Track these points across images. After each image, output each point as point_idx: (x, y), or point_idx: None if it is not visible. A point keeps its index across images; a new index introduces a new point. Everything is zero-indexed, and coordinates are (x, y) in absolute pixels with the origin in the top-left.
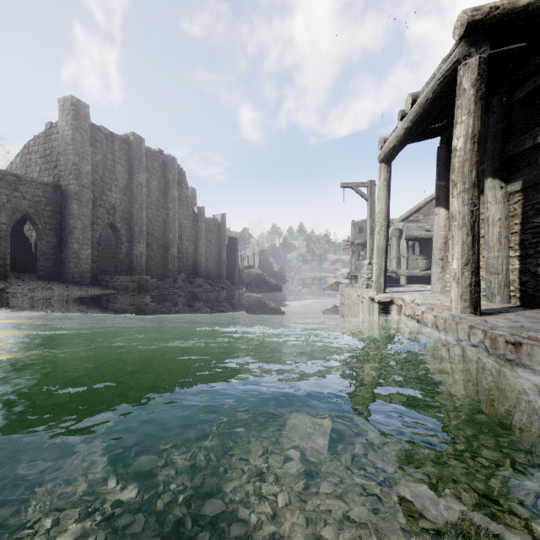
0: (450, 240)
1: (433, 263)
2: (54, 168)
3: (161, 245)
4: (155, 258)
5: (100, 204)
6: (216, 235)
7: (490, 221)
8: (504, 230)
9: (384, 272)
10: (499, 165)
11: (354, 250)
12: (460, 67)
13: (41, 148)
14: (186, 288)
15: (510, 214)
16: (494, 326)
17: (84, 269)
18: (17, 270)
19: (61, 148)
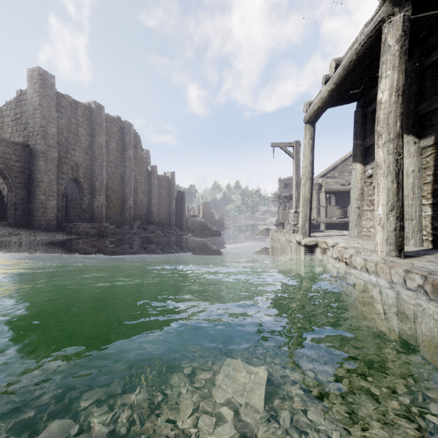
0: (376, 187)
1: (351, 211)
2: (24, 130)
3: (119, 198)
4: (114, 208)
5: (65, 162)
6: (166, 190)
7: (405, 173)
8: (417, 181)
9: (309, 219)
10: (412, 123)
11: (281, 201)
12: (384, 25)
13: (13, 113)
14: (141, 234)
15: (423, 167)
16: (430, 270)
17: (50, 217)
18: None
19: (29, 112)
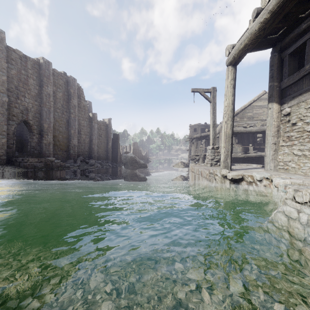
0: None
1: (267, 147)
2: None
3: (65, 137)
4: (60, 146)
5: (15, 106)
6: (105, 132)
7: None
8: None
9: (230, 153)
10: None
11: (194, 141)
12: None
13: None
14: (83, 166)
15: None
16: None
17: (0, 153)
18: None
19: None
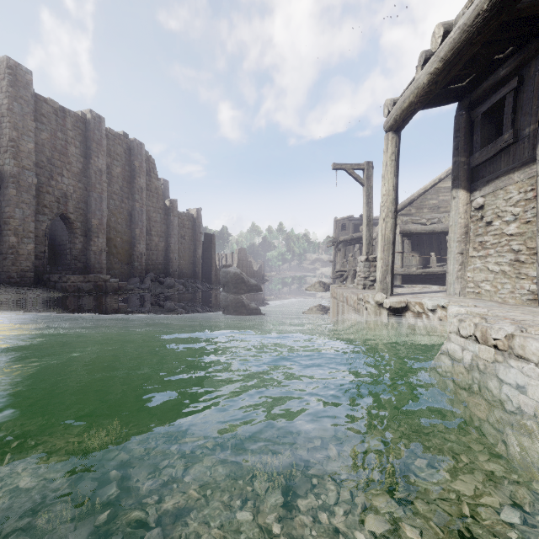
0: None
1: (449, 258)
2: None
3: (126, 241)
4: (118, 255)
5: (48, 190)
6: (190, 231)
7: None
8: None
9: (391, 269)
10: None
11: (340, 247)
12: None
13: None
14: (155, 289)
15: None
16: None
17: (25, 267)
18: None
19: None
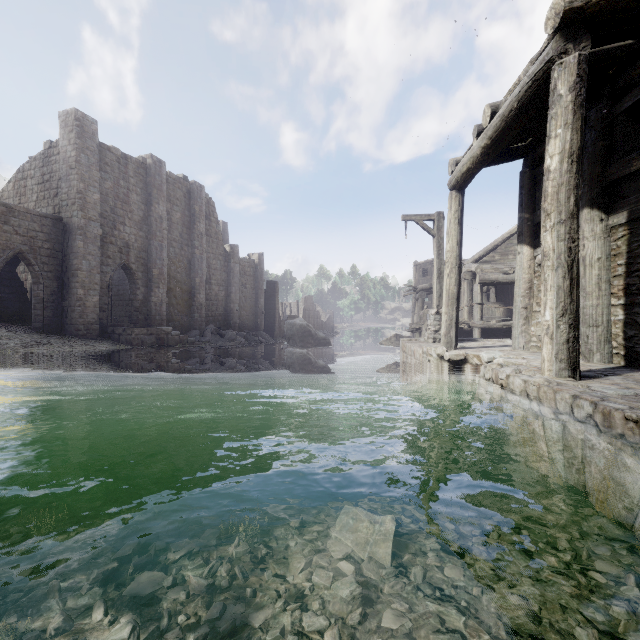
0: (542, 284)
1: (514, 313)
2: (54, 197)
3: (185, 291)
4: (178, 306)
5: (111, 241)
6: (252, 279)
7: (587, 261)
8: (604, 273)
9: (455, 323)
10: (598, 193)
11: (417, 296)
12: (554, 68)
13: (39, 173)
14: (216, 343)
15: (612, 253)
16: (604, 395)
17: (91, 320)
18: (8, 321)
19: (62, 172)
